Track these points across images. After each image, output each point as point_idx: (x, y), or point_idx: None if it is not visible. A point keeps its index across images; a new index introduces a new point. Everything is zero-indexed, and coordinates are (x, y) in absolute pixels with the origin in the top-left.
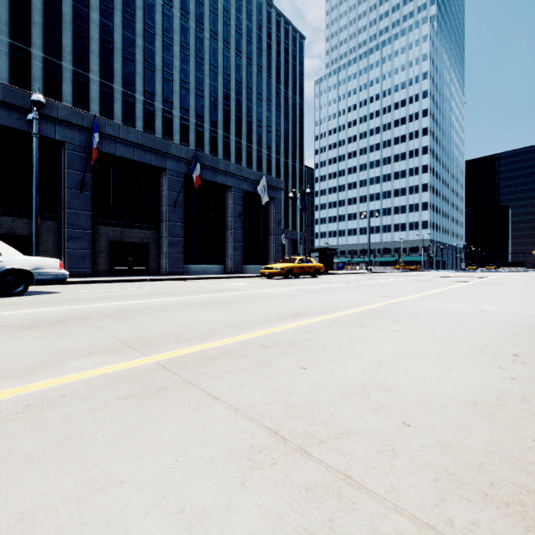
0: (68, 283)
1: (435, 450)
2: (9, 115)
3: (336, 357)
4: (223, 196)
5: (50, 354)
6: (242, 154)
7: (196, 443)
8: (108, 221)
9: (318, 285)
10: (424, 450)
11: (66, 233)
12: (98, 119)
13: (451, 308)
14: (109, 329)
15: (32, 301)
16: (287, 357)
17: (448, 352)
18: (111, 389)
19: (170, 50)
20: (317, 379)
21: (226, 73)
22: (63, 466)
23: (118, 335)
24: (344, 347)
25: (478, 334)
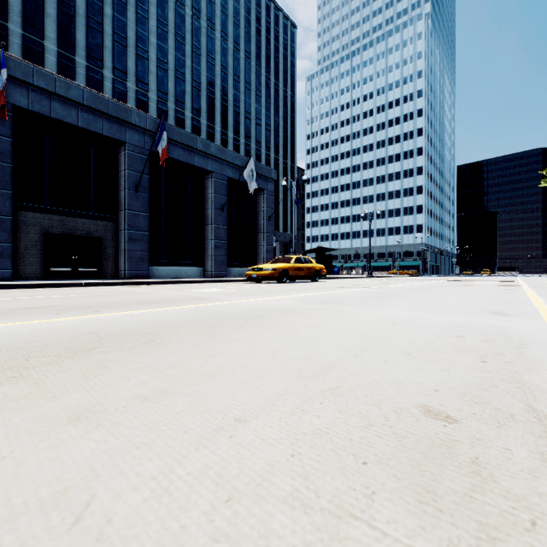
0: None
1: None
2: None
3: None
4: (202, 184)
5: None
6: (228, 147)
7: None
8: (41, 206)
9: (331, 291)
10: None
11: None
12: (21, 64)
13: None
14: None
15: None
16: None
17: None
18: None
19: (145, 24)
20: None
21: (210, 56)
22: None
23: None
24: None
25: None
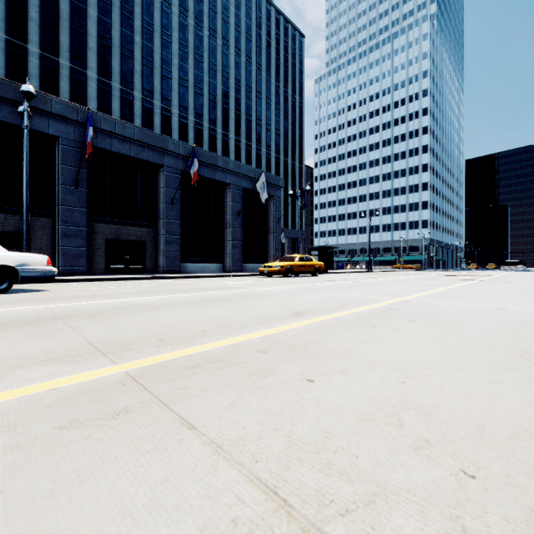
0: (60, 281)
1: (533, 532)
2: (1, 109)
3: (349, 365)
4: (222, 194)
5: None
6: (241, 152)
7: (147, 514)
8: (103, 218)
9: (319, 283)
10: (514, 530)
11: (60, 230)
12: (93, 114)
13: (467, 306)
14: (84, 330)
15: (13, 299)
16: (288, 365)
17: (484, 358)
18: (54, 412)
19: (168, 47)
20: (328, 397)
21: (225, 71)
22: None
23: (91, 337)
24: (357, 352)
25: (510, 336)
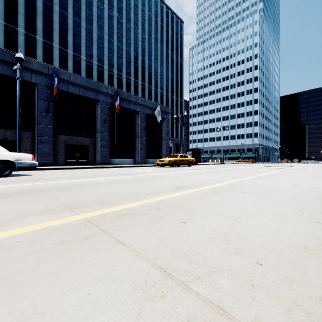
0: (39, 170)
1: (284, 285)
2: (3, 67)
3: (205, 215)
4: (134, 117)
5: (16, 213)
6: (145, 92)
7: (105, 279)
8: (63, 132)
9: (192, 171)
10: (275, 284)
11: (38, 139)
12: (57, 70)
13: (276, 184)
14: (58, 197)
15: (13, 180)
16: (172, 215)
17: (279, 211)
18: (51, 237)
19: (102, 29)
20: (193, 230)
21: (135, 43)
22: (2, 298)
23: (63, 201)
24: (210, 208)
25: (297, 200)
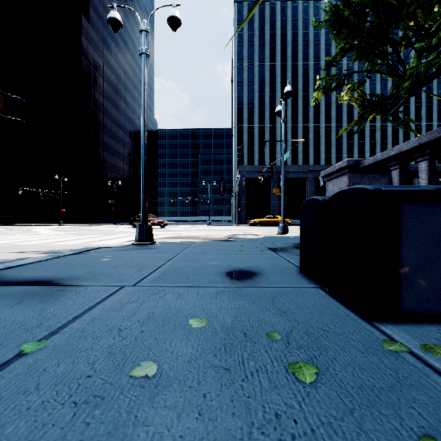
0: None
1: None
2: None
3: None
4: (412, 182)
5: None
6: (421, 133)
7: None
8: None
9: None
10: None
11: None
12: None
13: None
14: None
15: None
16: None
17: None
18: None
19: (362, 88)
20: None
21: None
22: None
23: None
24: None
25: None
